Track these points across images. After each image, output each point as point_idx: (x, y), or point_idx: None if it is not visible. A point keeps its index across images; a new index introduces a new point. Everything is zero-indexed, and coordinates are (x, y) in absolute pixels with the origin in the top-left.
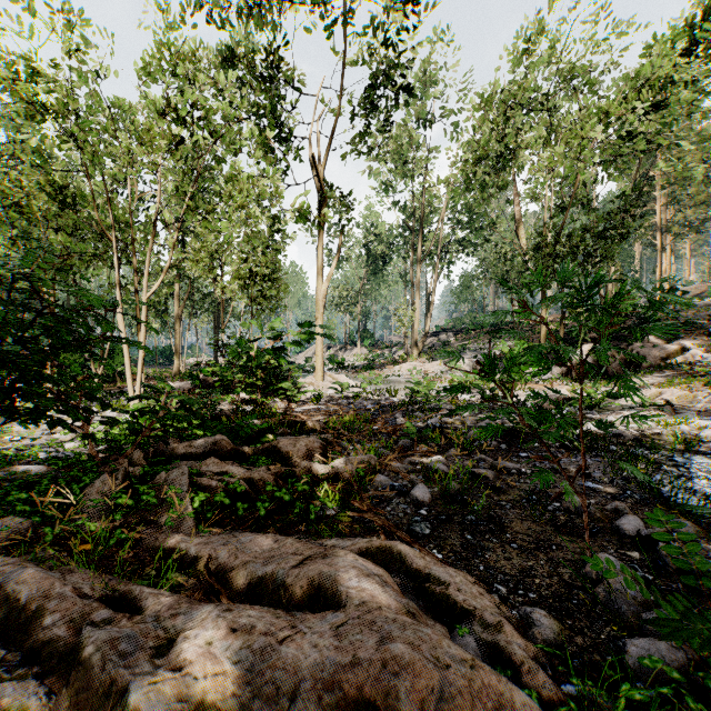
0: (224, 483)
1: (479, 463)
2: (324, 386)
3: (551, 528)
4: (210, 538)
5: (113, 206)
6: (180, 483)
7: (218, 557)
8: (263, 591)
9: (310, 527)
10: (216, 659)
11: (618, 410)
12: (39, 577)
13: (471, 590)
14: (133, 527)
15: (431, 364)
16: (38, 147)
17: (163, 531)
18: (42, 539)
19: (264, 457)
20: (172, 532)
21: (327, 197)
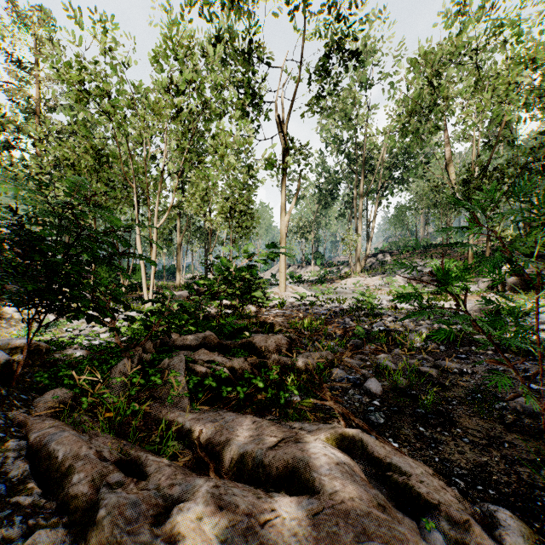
0: (212, 370)
1: (422, 362)
2: (286, 295)
3: (500, 425)
4: (201, 414)
5: (134, 162)
6: (179, 368)
7: (207, 431)
8: (244, 467)
9: (280, 410)
10: (205, 535)
11: None
12: (72, 439)
13: (432, 483)
14: (144, 400)
15: (371, 279)
16: (84, 122)
17: (166, 406)
18: (78, 407)
19: (242, 350)
20: (172, 407)
21: (288, 148)
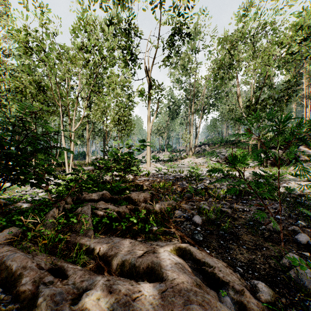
0: (107, 213)
1: (223, 205)
2: (151, 168)
3: (262, 238)
4: (100, 239)
5: (60, 90)
6: (87, 213)
7: (103, 249)
8: (124, 268)
9: (146, 235)
10: (101, 308)
11: (287, 181)
12: (22, 258)
13: (226, 271)
14: (66, 232)
15: (198, 159)
16: (28, 66)
17: (79, 235)
18: (25, 238)
19: (125, 201)
20: (83, 236)
21: (152, 85)
